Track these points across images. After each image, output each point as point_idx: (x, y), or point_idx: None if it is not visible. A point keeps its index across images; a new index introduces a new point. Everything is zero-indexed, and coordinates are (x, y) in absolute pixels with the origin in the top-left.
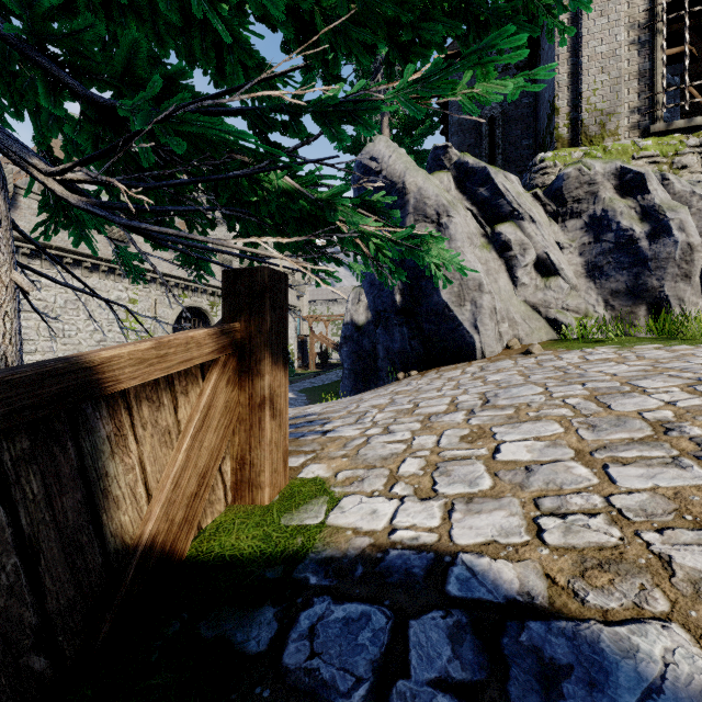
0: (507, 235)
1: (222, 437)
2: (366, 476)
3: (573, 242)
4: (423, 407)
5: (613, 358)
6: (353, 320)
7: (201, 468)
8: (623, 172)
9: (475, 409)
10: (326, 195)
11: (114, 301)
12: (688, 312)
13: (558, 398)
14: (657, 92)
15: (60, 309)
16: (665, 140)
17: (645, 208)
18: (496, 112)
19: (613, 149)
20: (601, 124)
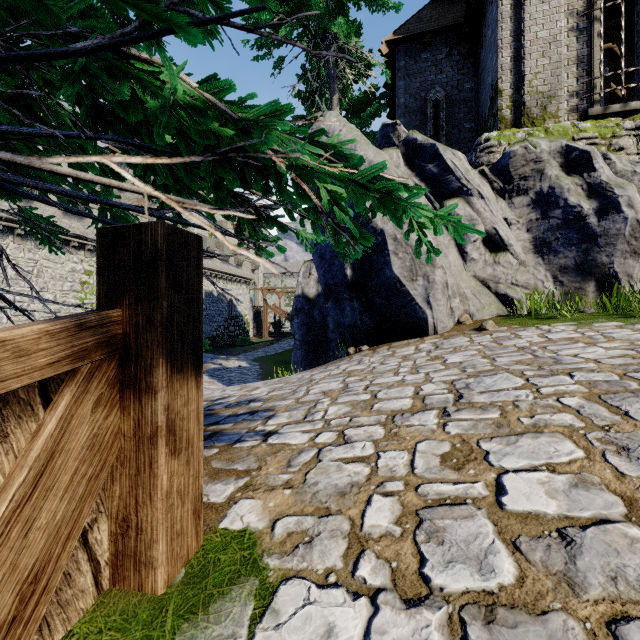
0: (456, 210)
1: (81, 496)
2: (317, 533)
3: (520, 219)
4: (383, 400)
5: (578, 337)
6: (304, 293)
7: (28, 568)
8: (569, 150)
9: (448, 408)
10: (254, 114)
11: (69, 272)
12: (636, 288)
13: (551, 396)
14: (595, 77)
15: (11, 281)
16: (602, 123)
17: (592, 186)
18: (440, 96)
19: (554, 130)
20: (542, 106)
